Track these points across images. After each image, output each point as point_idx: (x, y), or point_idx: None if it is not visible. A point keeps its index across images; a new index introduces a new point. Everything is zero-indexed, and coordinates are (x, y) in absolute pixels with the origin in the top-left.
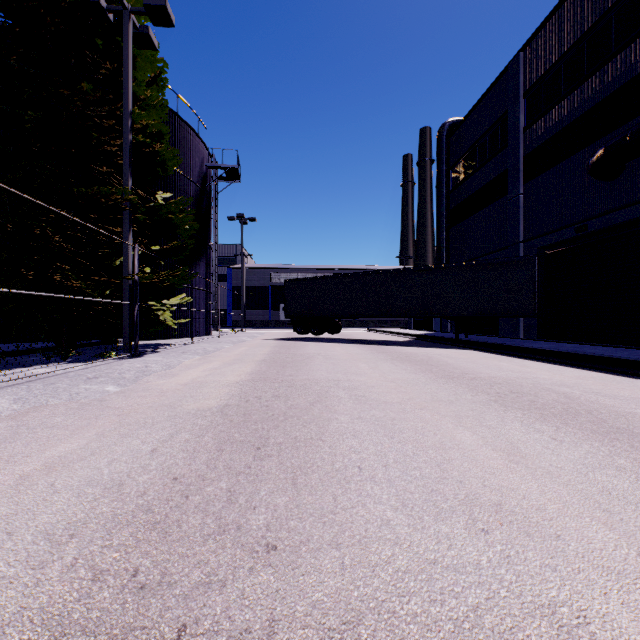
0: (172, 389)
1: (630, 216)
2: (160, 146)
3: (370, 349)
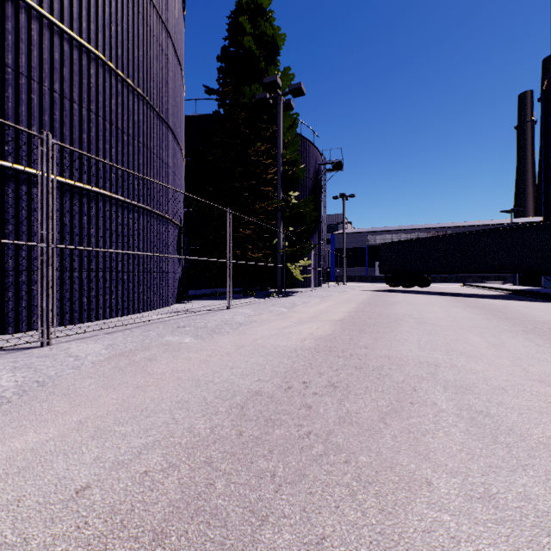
0: (312, 312)
1: None
2: (296, 169)
3: (452, 299)
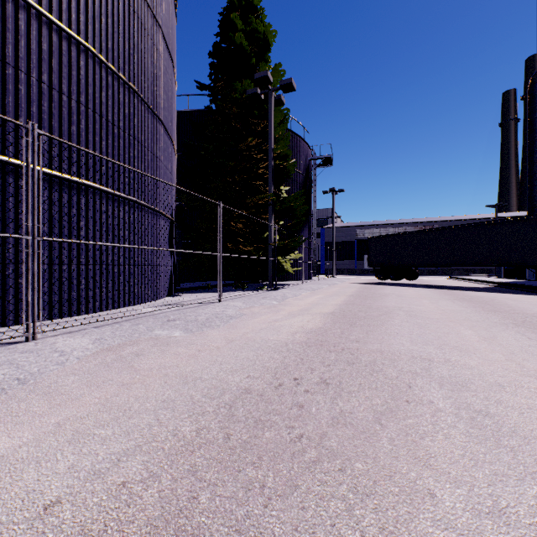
0: (303, 305)
1: None
2: (286, 163)
3: (439, 292)
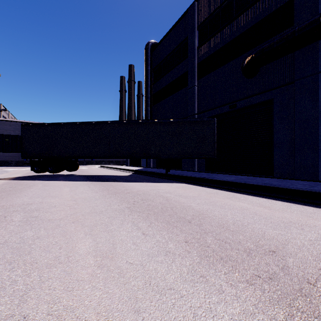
0: None
1: (262, 99)
2: None
3: (101, 188)
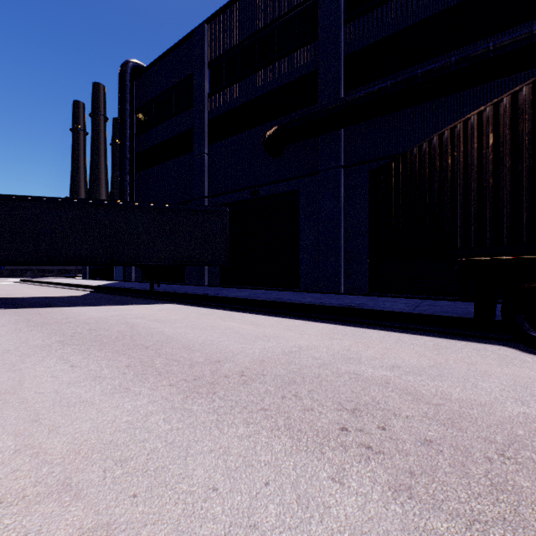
0: None
1: (288, 188)
2: None
3: (15, 319)
